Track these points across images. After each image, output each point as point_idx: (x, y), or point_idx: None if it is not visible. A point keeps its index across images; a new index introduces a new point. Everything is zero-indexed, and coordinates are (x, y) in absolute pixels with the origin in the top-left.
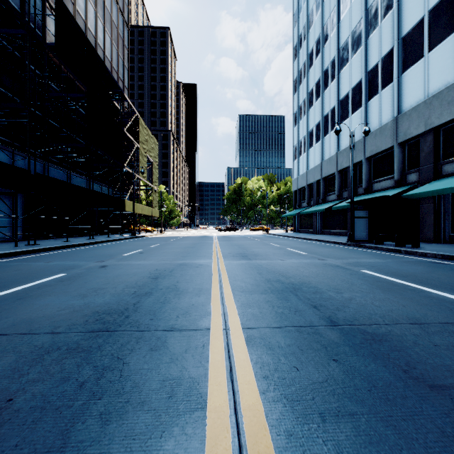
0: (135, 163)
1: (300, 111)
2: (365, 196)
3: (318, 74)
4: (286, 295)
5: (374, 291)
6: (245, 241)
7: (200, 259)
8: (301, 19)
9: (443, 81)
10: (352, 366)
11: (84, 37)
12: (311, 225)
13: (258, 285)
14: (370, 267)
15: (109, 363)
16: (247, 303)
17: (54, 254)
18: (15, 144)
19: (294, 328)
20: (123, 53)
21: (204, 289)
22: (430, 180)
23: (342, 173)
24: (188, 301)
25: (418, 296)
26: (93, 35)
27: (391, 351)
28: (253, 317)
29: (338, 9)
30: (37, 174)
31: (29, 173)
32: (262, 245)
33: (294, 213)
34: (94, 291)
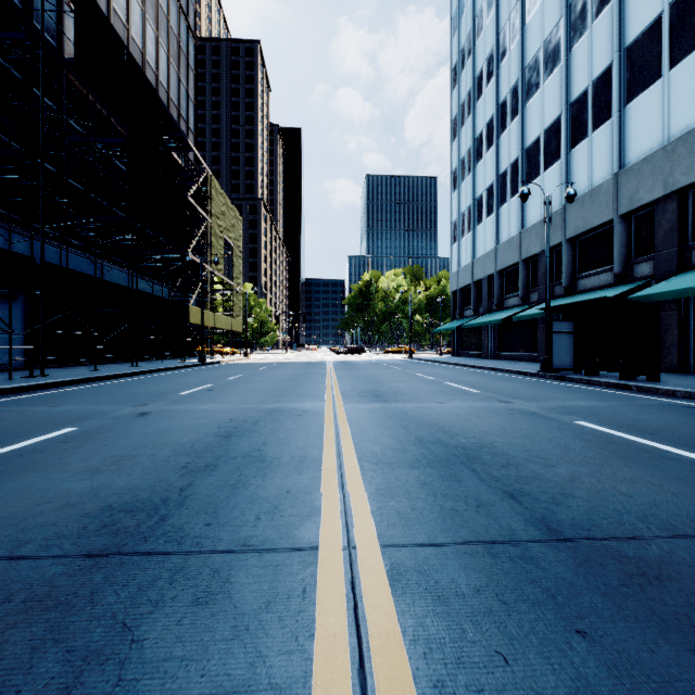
0: (205, 249)
1: (462, 167)
2: (566, 299)
3: (491, 110)
4: (455, 470)
5: (610, 463)
6: (378, 370)
7: (305, 402)
8: (463, 24)
9: (694, 114)
10: (621, 650)
11: (123, 49)
12: (479, 345)
13: (404, 450)
14: (588, 415)
15: (102, 641)
16: (388, 489)
17: (68, 392)
18: (14, 216)
19: (480, 547)
20: (187, 78)
21: (310, 457)
22: (672, 273)
23: (528, 263)
24: (279, 484)
25: (692, 472)
26: (140, 47)
27: (691, 607)
28: (400, 519)
29: (523, 7)
30: (46, 264)
31: (32, 262)
32: (404, 377)
33: (453, 327)
34: (116, 463)
